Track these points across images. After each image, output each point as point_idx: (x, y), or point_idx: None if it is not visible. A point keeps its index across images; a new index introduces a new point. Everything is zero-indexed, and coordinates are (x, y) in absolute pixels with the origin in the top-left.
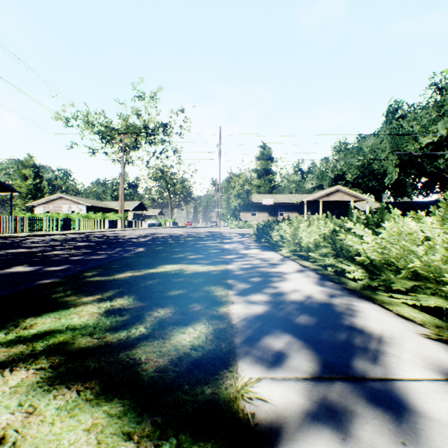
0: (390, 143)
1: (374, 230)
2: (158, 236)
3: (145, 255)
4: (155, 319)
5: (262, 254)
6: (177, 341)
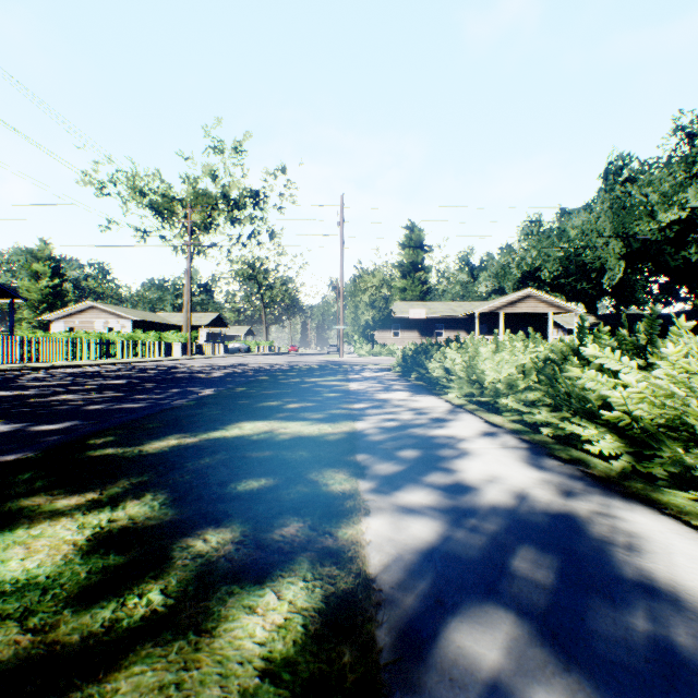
0: (611, 221)
1: (631, 360)
2: (242, 369)
3: (212, 402)
4: (192, 562)
5: (414, 401)
6: (231, 641)
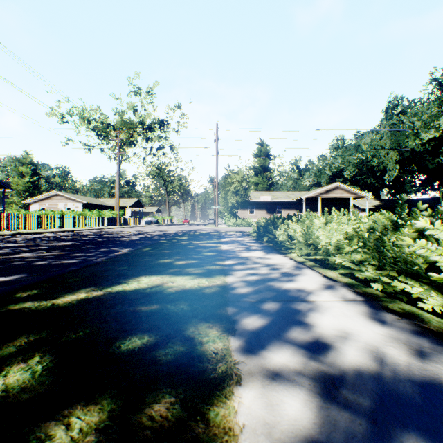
0: (391, 139)
1: None
2: (151, 235)
3: (123, 259)
4: None
5: (268, 258)
6: None
